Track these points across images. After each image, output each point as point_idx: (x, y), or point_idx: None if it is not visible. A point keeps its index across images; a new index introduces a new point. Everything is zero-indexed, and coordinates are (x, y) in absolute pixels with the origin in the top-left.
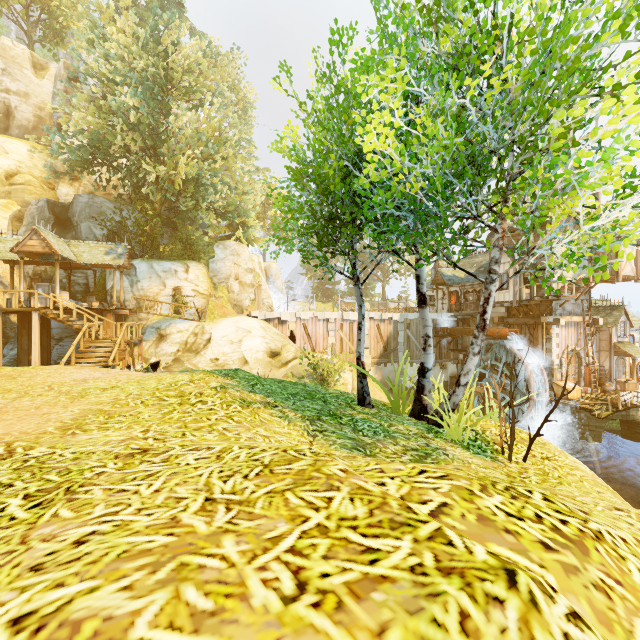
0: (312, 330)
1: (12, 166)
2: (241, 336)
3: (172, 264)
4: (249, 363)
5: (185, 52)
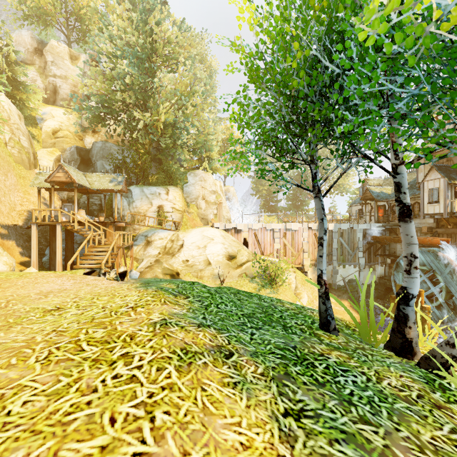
0: (261, 238)
1: (56, 126)
2: (206, 243)
3: (157, 188)
4: (211, 264)
5: (165, 27)
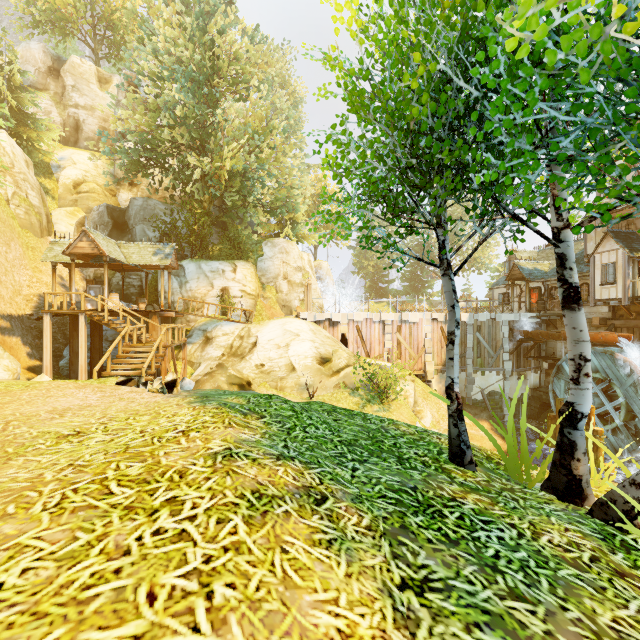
0: (366, 333)
1: (79, 176)
2: (288, 340)
3: (220, 264)
4: (297, 370)
5: (231, 38)
